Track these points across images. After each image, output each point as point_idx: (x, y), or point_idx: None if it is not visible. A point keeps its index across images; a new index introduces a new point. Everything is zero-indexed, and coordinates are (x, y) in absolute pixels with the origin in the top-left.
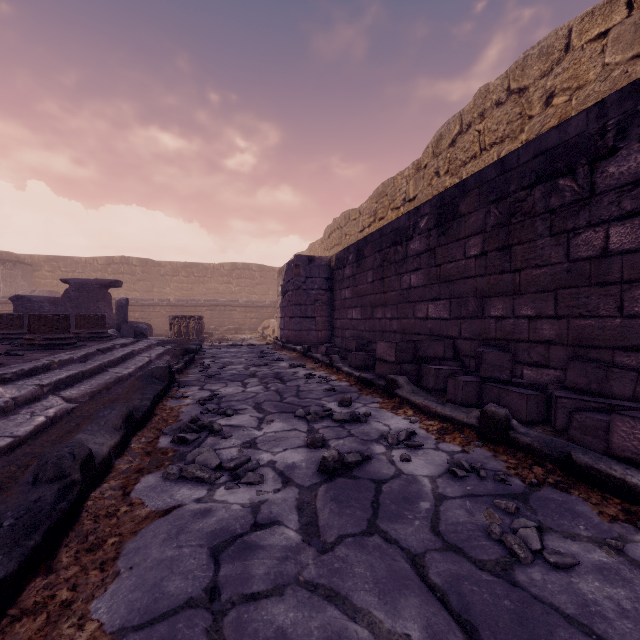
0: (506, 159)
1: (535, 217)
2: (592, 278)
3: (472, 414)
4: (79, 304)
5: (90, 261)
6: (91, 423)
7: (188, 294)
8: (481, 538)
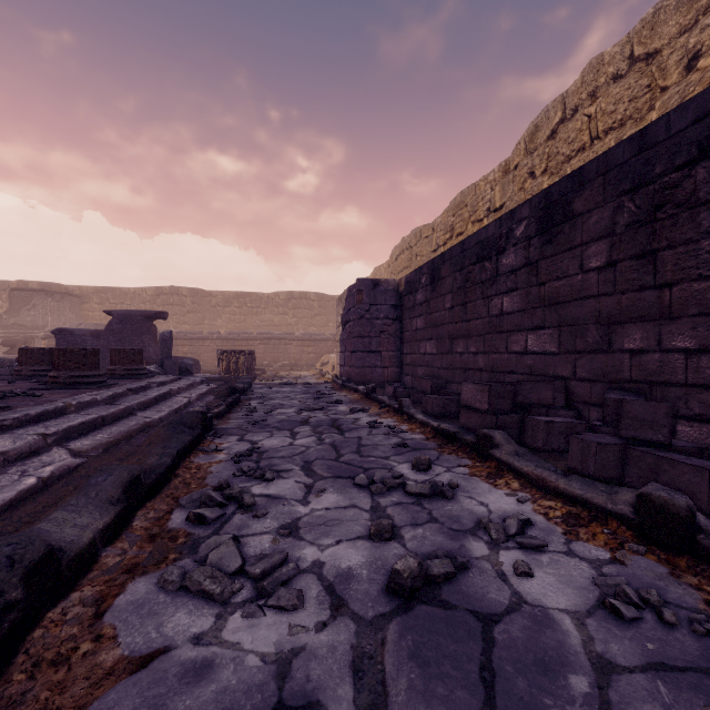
0: (647, 131)
1: (697, 207)
2: None
3: (619, 497)
4: (122, 338)
5: (139, 292)
6: (78, 494)
7: (241, 326)
8: None
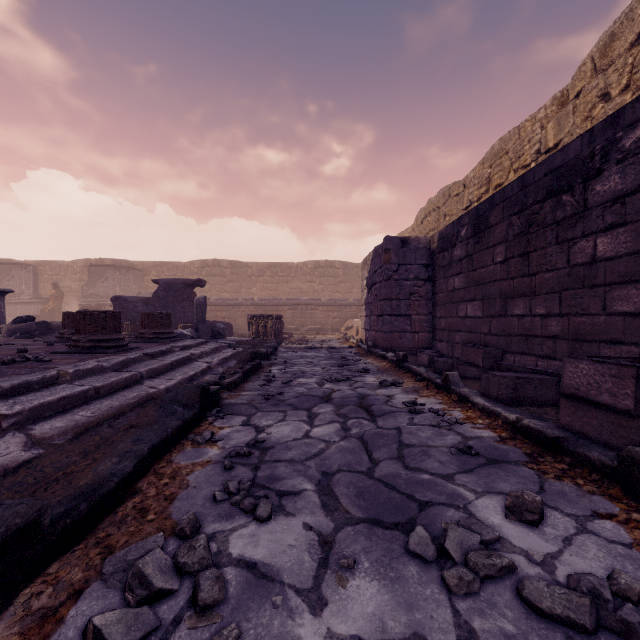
0: None
1: None
2: None
3: None
4: (166, 304)
5: (188, 265)
6: None
7: (272, 294)
8: None
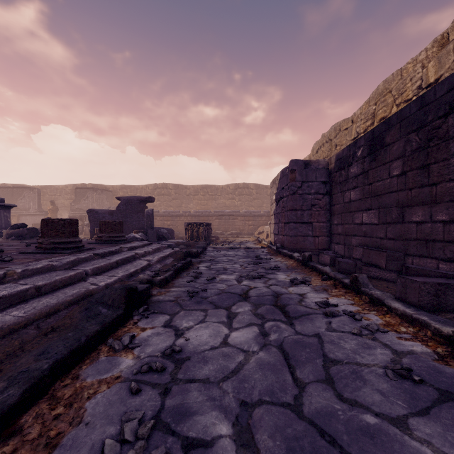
0: None
1: None
2: None
3: None
4: (126, 215)
5: (144, 187)
6: None
7: (204, 208)
8: None
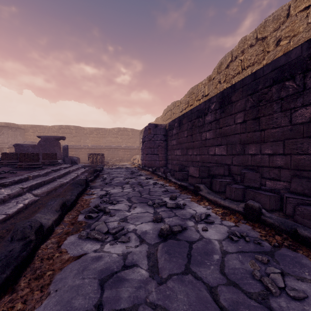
0: (257, 72)
1: (272, 102)
2: (304, 133)
3: (240, 205)
4: (45, 148)
5: (51, 127)
6: (44, 208)
7: (97, 143)
8: (249, 278)
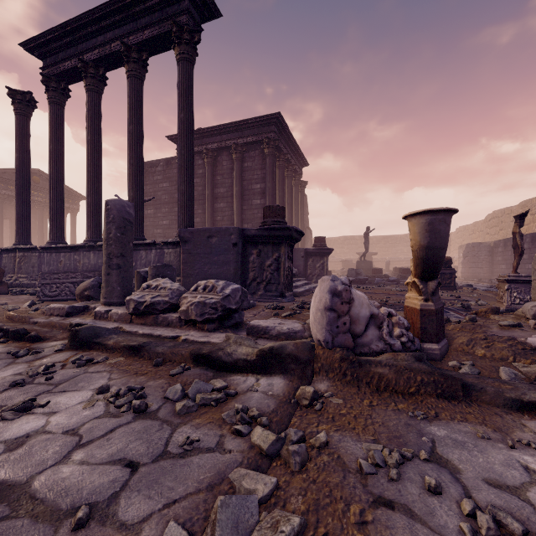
0: None
1: None
2: None
3: None
4: None
5: (336, 239)
6: None
7: (385, 254)
8: None
